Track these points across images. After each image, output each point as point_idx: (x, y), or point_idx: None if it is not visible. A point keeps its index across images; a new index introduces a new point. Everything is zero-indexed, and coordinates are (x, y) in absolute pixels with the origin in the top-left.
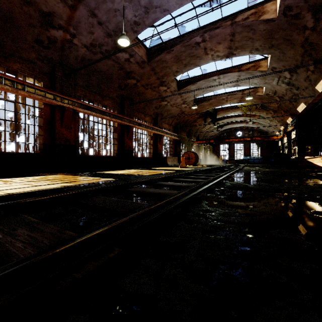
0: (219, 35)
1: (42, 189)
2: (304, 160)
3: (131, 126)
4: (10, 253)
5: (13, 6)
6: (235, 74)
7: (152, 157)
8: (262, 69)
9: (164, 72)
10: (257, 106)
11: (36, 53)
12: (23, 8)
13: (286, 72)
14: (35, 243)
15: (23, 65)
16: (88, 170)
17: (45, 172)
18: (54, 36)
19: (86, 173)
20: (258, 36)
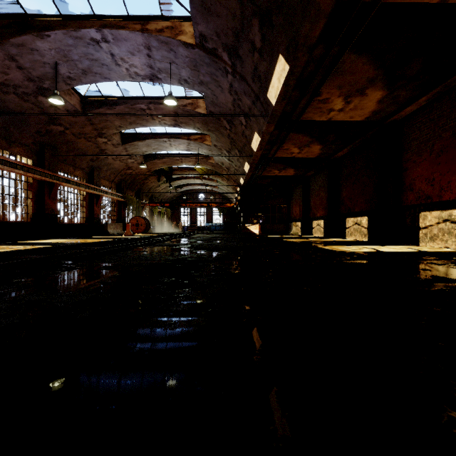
0: (163, 109)
1: None
2: (245, 228)
3: (56, 183)
4: None
5: None
6: (185, 141)
7: (86, 223)
8: (208, 143)
9: (104, 124)
10: (213, 172)
11: None
12: None
13: (225, 151)
14: None
15: None
16: None
17: None
18: None
19: None
20: (197, 120)
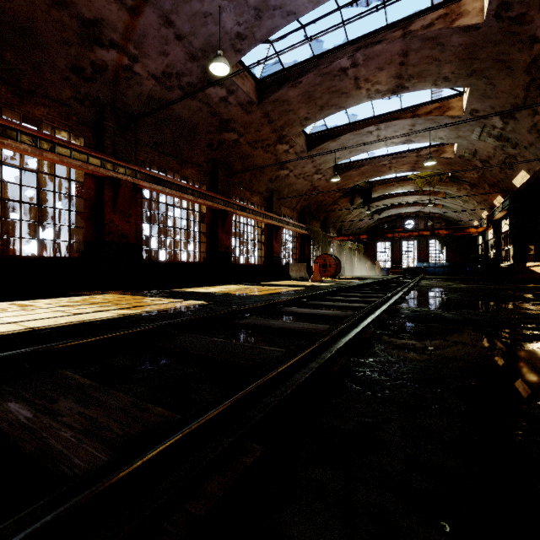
0: (380, 55)
1: (87, 321)
2: (526, 269)
3: (229, 211)
4: (54, 454)
5: (35, 10)
6: (406, 122)
7: (264, 264)
8: (454, 113)
9: (286, 119)
10: (443, 177)
11: (72, 89)
12: (51, 13)
13: (495, 118)
14: (96, 431)
15: (51, 109)
16: (158, 287)
17: (87, 290)
18: (102, 60)
19: (156, 291)
20: (449, 56)
